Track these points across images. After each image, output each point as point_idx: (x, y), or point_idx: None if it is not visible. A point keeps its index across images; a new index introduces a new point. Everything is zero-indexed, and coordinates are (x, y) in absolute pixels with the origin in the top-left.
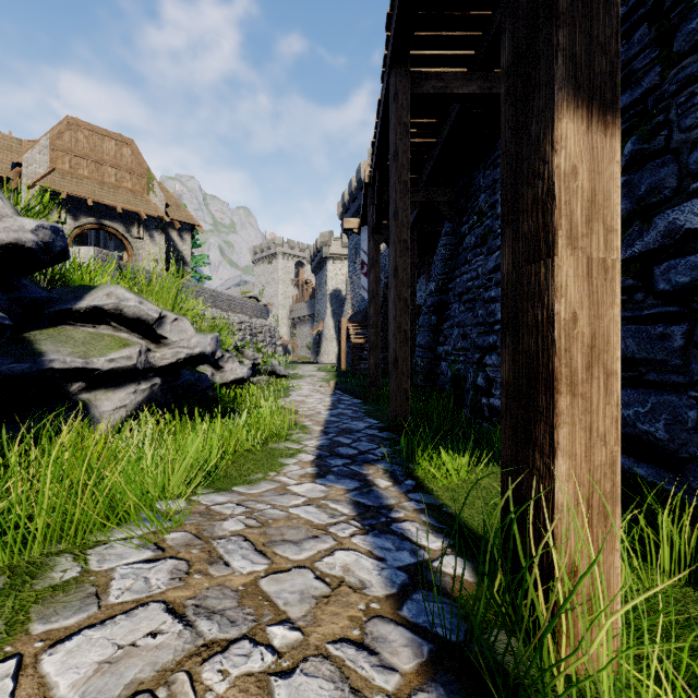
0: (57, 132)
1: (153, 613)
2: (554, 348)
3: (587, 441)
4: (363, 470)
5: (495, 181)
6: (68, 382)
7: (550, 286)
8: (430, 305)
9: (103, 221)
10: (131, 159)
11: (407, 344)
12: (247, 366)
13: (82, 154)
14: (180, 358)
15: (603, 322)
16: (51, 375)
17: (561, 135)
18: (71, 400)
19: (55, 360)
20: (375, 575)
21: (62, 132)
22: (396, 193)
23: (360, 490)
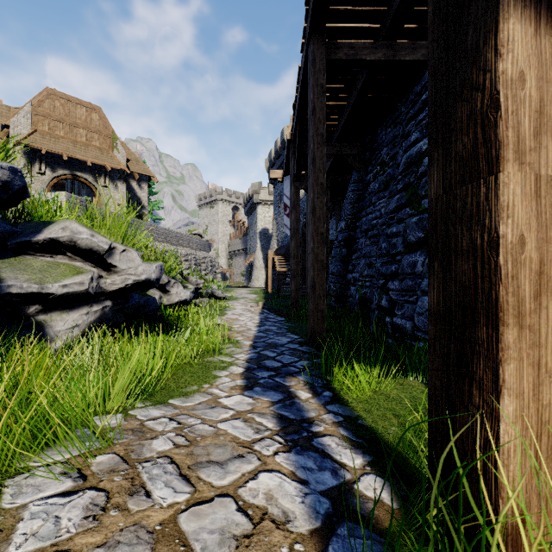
0: (38, 100)
1: None
2: (499, 275)
3: (535, 377)
4: (286, 382)
5: (395, 137)
6: (25, 305)
7: (492, 206)
8: (341, 240)
9: (75, 173)
10: (99, 123)
11: (323, 271)
12: (189, 290)
13: (58, 118)
14: (128, 283)
15: (551, 246)
16: (10, 299)
17: (507, 37)
18: (28, 321)
19: (12, 286)
20: (298, 503)
21: (42, 100)
22: (314, 144)
23: (283, 402)
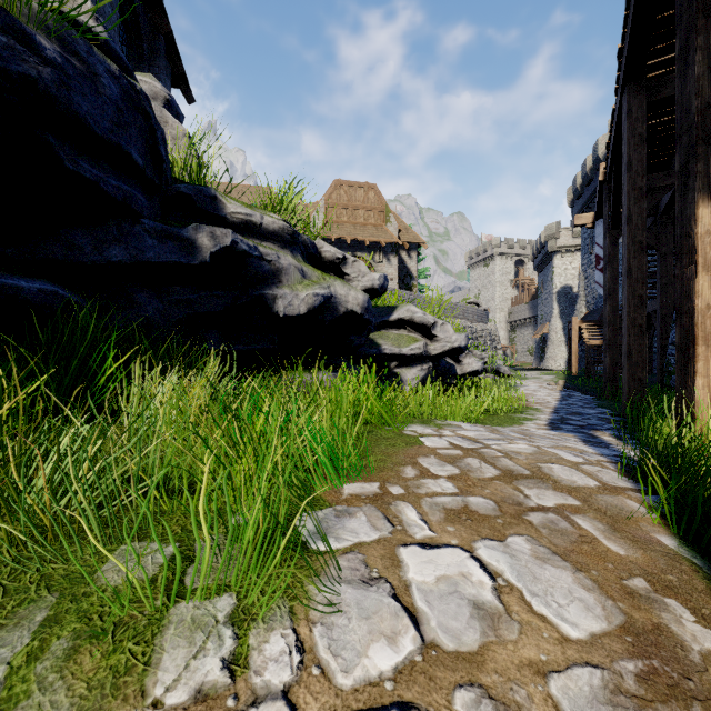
0: (328, 194)
1: (485, 433)
2: (694, 323)
3: None
4: (590, 432)
5: None
6: (390, 361)
7: (693, 291)
8: None
9: (356, 254)
10: (374, 200)
11: (642, 337)
12: (480, 361)
13: (343, 205)
14: (445, 349)
15: None
16: (384, 357)
17: (698, 216)
18: (391, 372)
19: (386, 349)
20: (591, 450)
21: (331, 193)
22: (629, 200)
23: (586, 437)
